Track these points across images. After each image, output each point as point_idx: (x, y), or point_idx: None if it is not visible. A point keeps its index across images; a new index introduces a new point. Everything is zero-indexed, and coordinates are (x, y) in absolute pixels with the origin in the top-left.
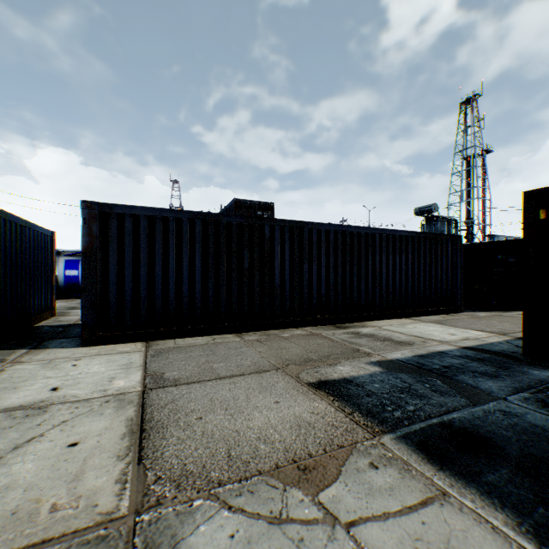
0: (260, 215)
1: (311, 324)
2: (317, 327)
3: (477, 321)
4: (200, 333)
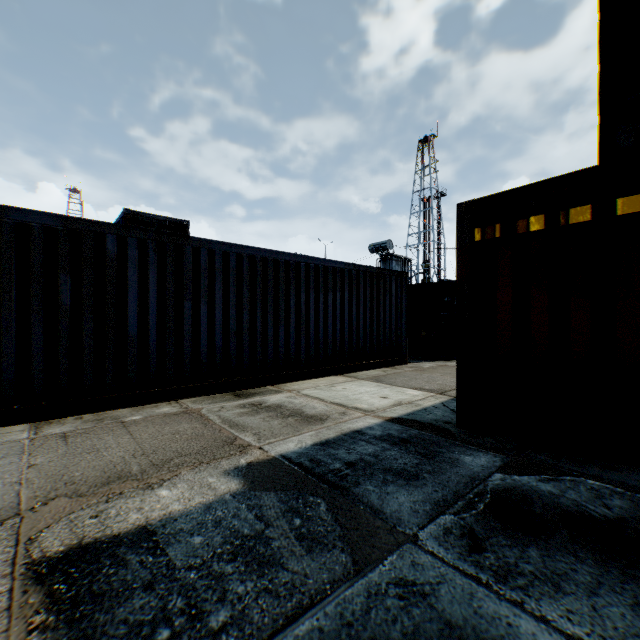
0: None
1: (198, 393)
2: (206, 397)
3: (420, 374)
4: None
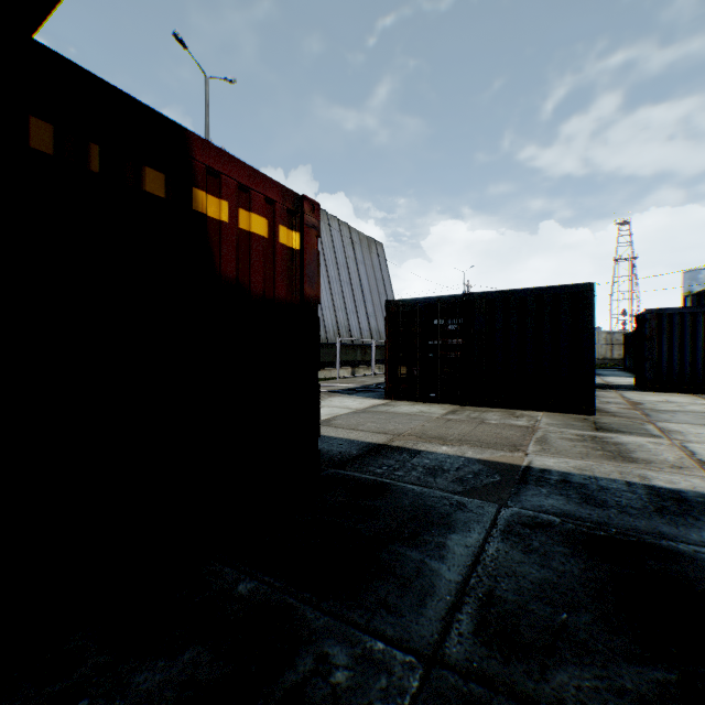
0: None
1: None
2: None
3: None
4: None
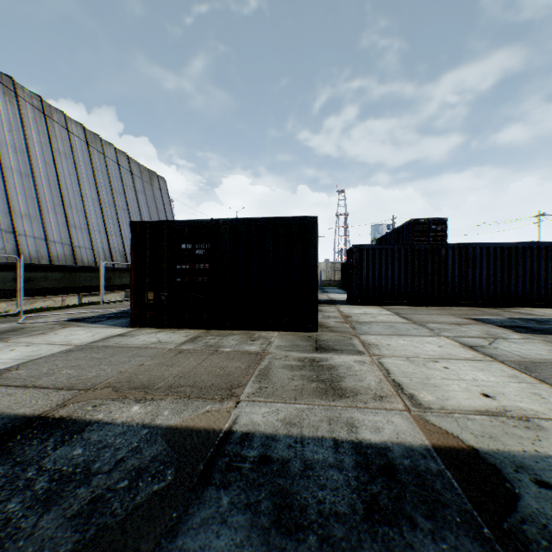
0: (433, 229)
1: (474, 306)
2: (478, 308)
3: None
4: (403, 305)
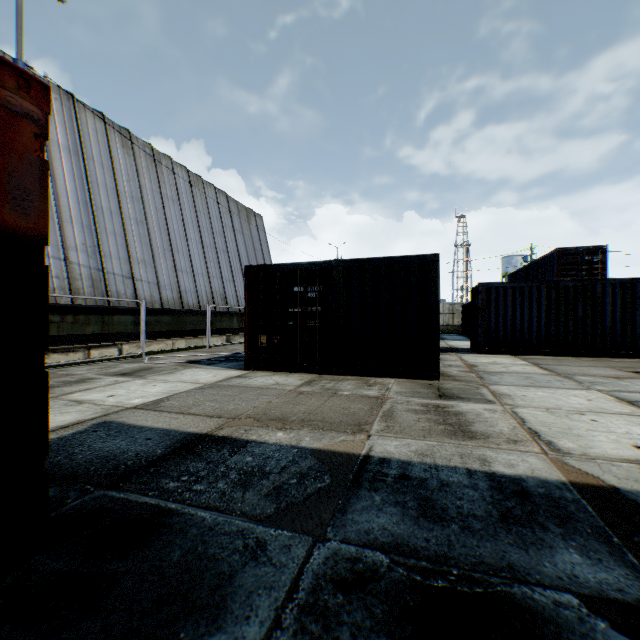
0: (587, 260)
1: None
2: None
3: None
4: (543, 354)
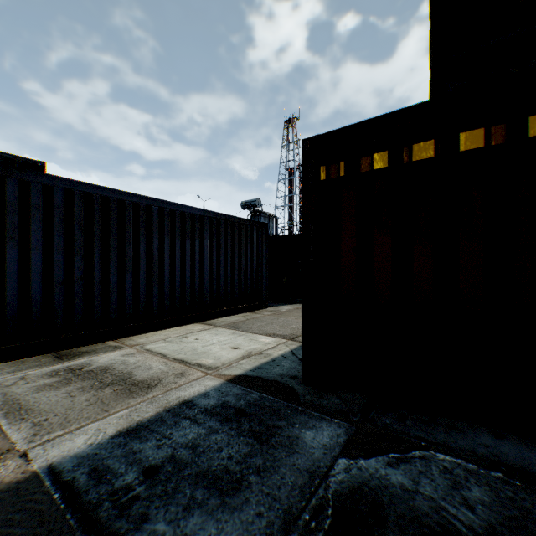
0: None
1: (2, 358)
2: (14, 362)
3: (277, 319)
4: None
